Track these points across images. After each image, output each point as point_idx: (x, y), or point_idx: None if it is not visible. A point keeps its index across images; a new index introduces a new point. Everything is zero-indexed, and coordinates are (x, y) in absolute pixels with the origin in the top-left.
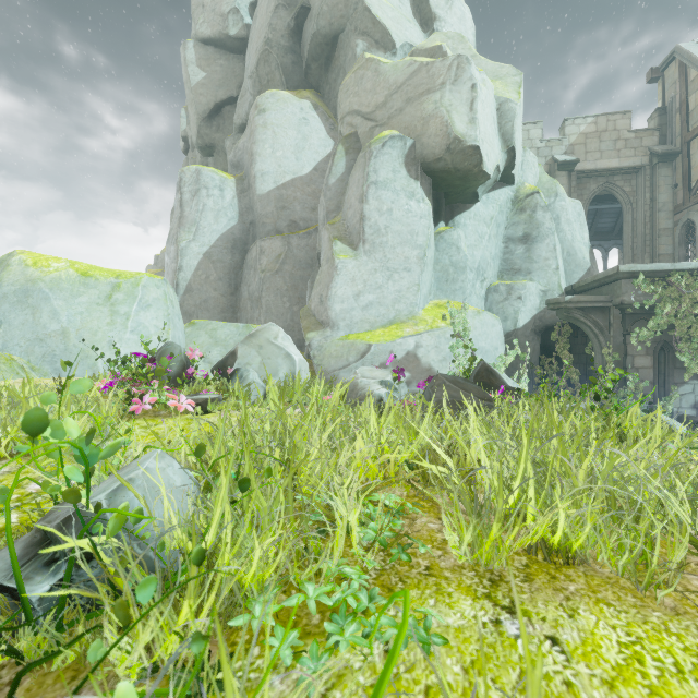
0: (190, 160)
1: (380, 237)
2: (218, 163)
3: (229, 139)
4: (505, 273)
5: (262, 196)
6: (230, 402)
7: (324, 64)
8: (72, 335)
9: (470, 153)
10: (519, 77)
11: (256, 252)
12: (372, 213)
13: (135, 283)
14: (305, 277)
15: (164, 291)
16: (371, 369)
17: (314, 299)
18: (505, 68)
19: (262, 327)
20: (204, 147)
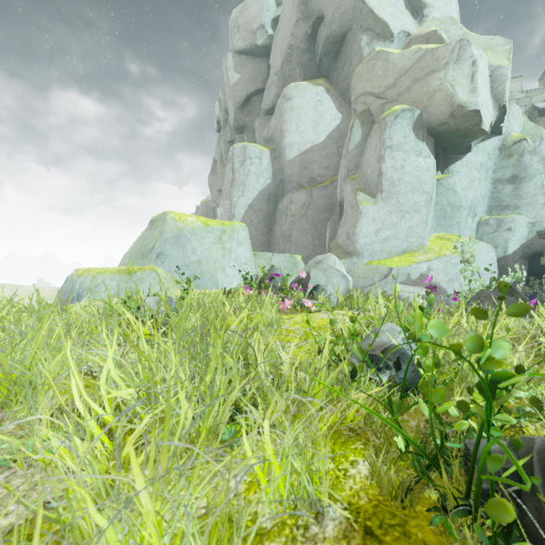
0: (222, 137)
1: (394, 187)
2: (247, 138)
3: (258, 120)
4: (493, 209)
5: (289, 161)
6: (328, 306)
7: (333, 57)
8: (204, 263)
9: (471, 116)
10: (508, 45)
11: (287, 202)
12: (388, 169)
13: (233, 228)
14: (323, 219)
15: (247, 233)
16: (405, 286)
17: (341, 235)
18: (495, 39)
19: (324, 257)
20: (238, 128)
